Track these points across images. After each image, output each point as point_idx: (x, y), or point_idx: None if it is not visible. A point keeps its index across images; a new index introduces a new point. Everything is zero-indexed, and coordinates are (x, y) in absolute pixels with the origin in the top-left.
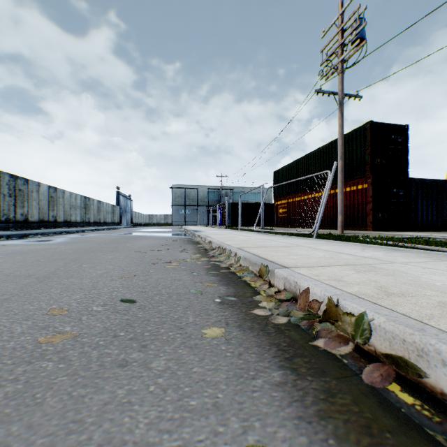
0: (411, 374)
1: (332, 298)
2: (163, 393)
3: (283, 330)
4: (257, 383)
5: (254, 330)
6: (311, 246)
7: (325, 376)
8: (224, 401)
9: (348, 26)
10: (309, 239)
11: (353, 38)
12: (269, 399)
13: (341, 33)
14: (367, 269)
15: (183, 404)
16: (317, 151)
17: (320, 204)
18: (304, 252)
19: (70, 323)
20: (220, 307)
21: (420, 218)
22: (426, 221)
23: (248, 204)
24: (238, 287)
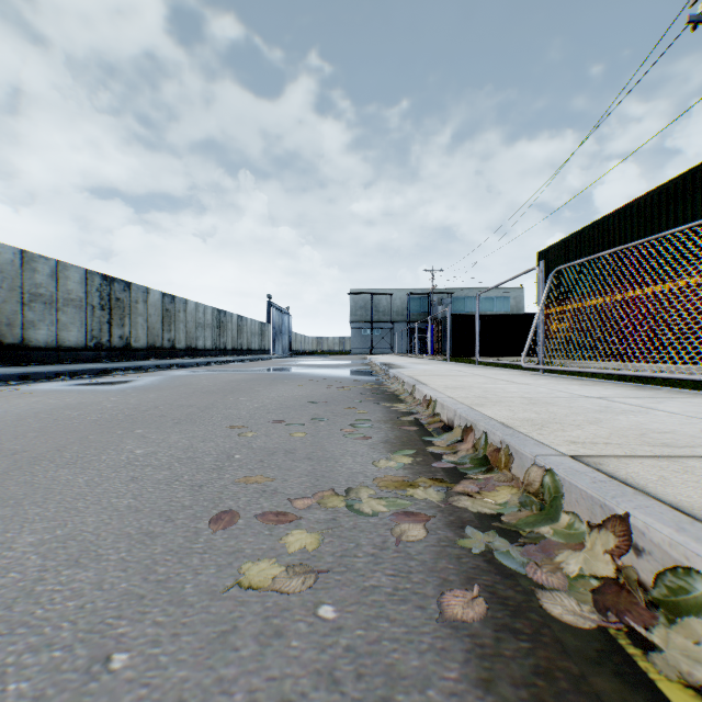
0: None
1: None
2: None
3: None
4: None
5: None
6: None
7: None
8: None
9: None
10: None
11: None
12: None
13: None
14: None
15: None
16: (648, 196)
17: None
18: None
19: None
20: None
21: None
22: None
23: (485, 317)
24: None
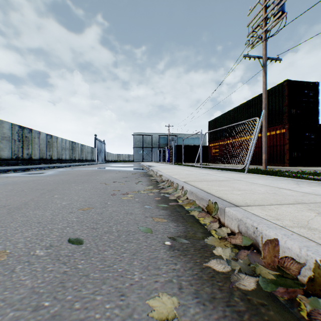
0: None
1: None
2: None
3: (256, 304)
4: None
5: (217, 302)
6: (248, 181)
7: None
8: None
9: (271, 3)
10: (241, 173)
11: (274, 12)
12: None
13: (264, 9)
14: None
15: None
16: (242, 105)
17: (250, 145)
18: (245, 187)
19: None
20: (170, 255)
21: None
22: None
23: (189, 146)
24: (187, 224)
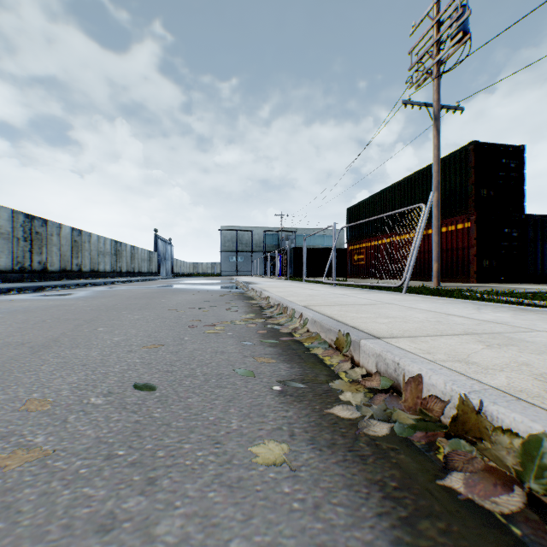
0: None
1: (469, 398)
2: None
3: (385, 449)
4: None
5: (337, 448)
6: (404, 304)
7: None
8: None
9: (446, 17)
10: (397, 293)
11: (452, 32)
12: None
13: (436, 26)
14: (500, 342)
15: None
16: (403, 181)
17: (412, 248)
18: (397, 313)
19: (48, 427)
20: (280, 401)
21: (541, 266)
22: None
23: (315, 250)
24: (306, 365)
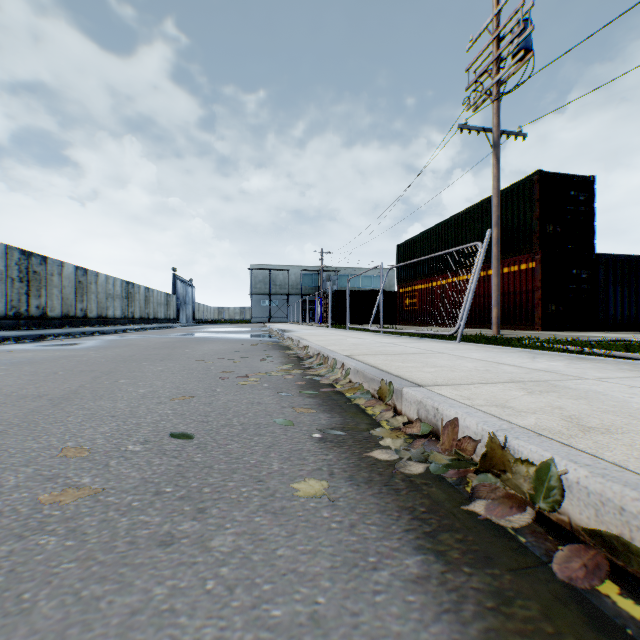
0: (636, 566)
1: (496, 435)
2: (227, 594)
3: (418, 484)
4: (381, 577)
5: (374, 484)
6: (455, 354)
7: (491, 565)
8: (328, 610)
9: (507, 32)
10: (451, 342)
11: (513, 49)
12: (403, 607)
13: (496, 42)
14: (543, 389)
15: (260, 614)
16: (460, 215)
17: (467, 292)
18: (445, 362)
19: (91, 470)
20: (320, 447)
21: (613, 312)
22: (621, 316)
23: (361, 293)
24: (347, 415)
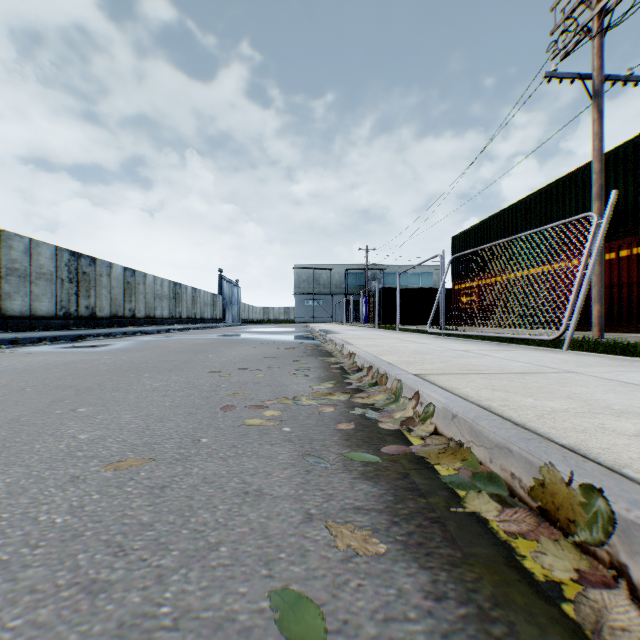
0: None
1: None
2: None
3: None
4: None
5: None
6: (599, 375)
7: None
8: None
9: None
10: (554, 351)
11: None
12: None
13: None
14: None
15: None
16: (533, 196)
17: (576, 281)
18: (617, 398)
19: None
20: None
21: None
22: None
23: (410, 291)
24: (476, 580)
